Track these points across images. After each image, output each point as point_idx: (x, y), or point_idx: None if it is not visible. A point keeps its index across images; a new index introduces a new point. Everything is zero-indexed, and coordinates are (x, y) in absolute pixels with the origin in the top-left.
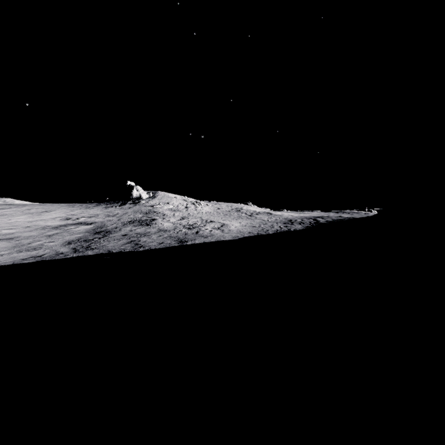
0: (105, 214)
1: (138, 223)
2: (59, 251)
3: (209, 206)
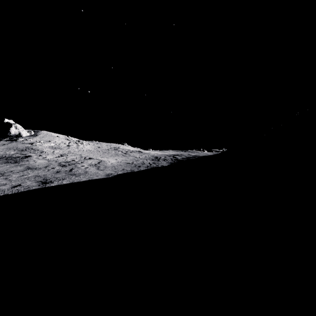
0: None
1: (3, 160)
2: None
3: (91, 145)
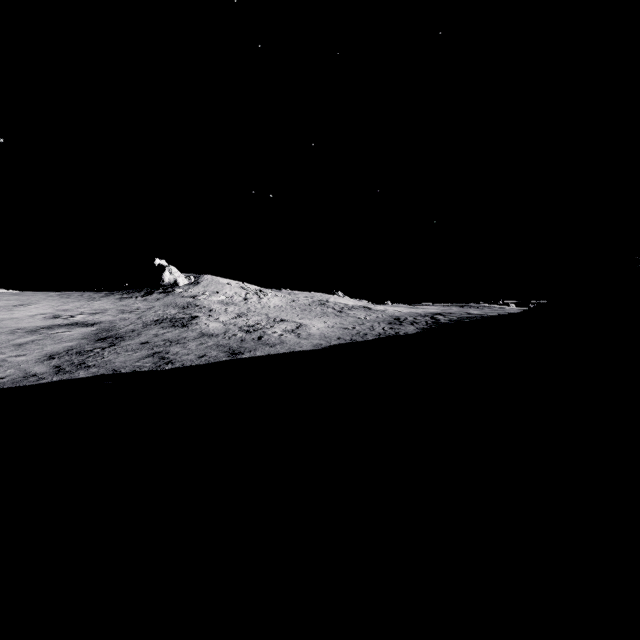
0: (118, 309)
1: (168, 323)
2: (30, 371)
3: (280, 298)
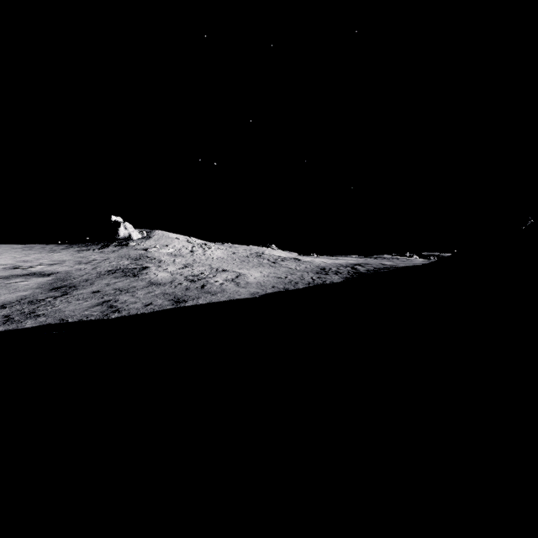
0: (75, 260)
1: (121, 273)
2: None
3: (222, 250)
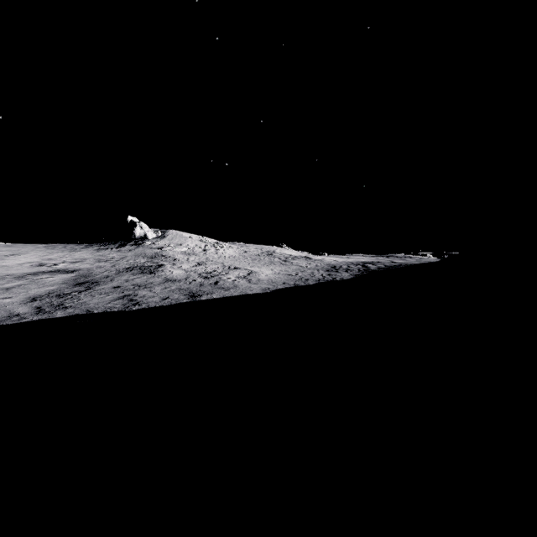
0: (95, 258)
1: (138, 270)
2: (14, 311)
3: (234, 249)
